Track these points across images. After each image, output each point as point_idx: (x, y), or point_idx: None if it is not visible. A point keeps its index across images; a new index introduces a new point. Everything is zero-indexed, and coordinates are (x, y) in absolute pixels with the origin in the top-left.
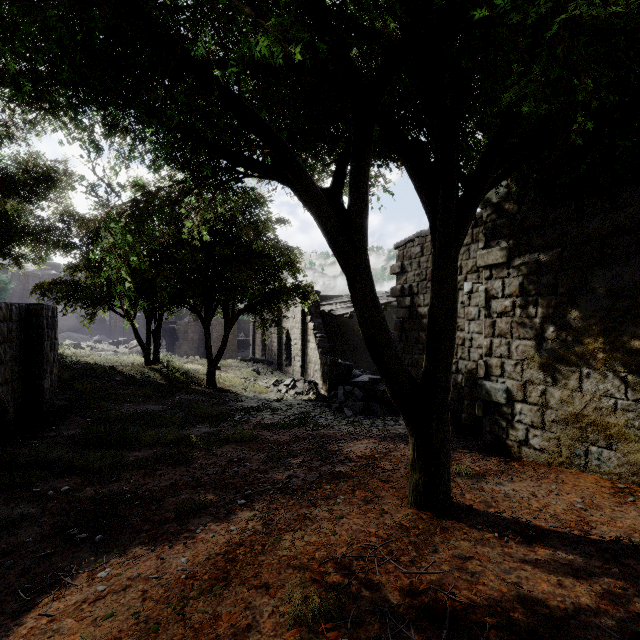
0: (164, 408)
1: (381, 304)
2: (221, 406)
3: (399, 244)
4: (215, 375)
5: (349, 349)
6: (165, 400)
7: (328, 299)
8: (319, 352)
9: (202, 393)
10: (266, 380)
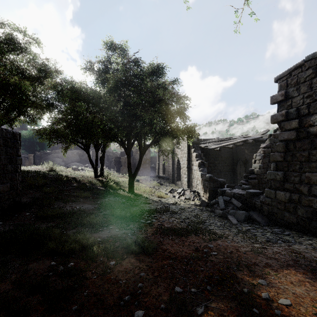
0: (94, 207)
1: (241, 141)
2: (134, 207)
3: (281, 75)
4: (133, 185)
5: (215, 171)
6: (98, 201)
7: (202, 141)
8: (200, 172)
9: (124, 196)
10: (165, 189)
